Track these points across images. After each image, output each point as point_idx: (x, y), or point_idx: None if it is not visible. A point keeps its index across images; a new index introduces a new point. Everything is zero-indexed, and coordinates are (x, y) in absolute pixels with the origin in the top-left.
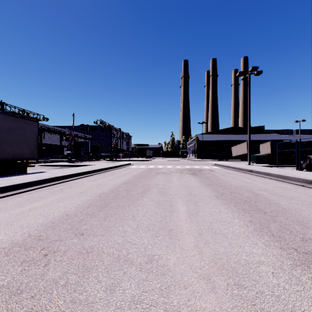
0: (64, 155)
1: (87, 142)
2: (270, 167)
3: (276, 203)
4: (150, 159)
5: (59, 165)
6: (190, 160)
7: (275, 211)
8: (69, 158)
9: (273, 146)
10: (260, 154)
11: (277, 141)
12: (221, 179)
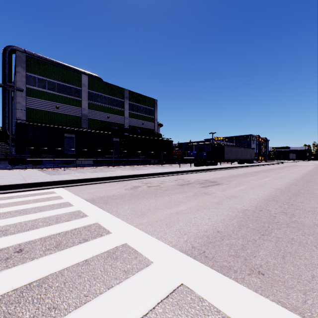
0: None
1: None
2: None
3: None
4: (294, 161)
5: None
6: None
7: None
8: None
9: None
10: None
11: None
12: None
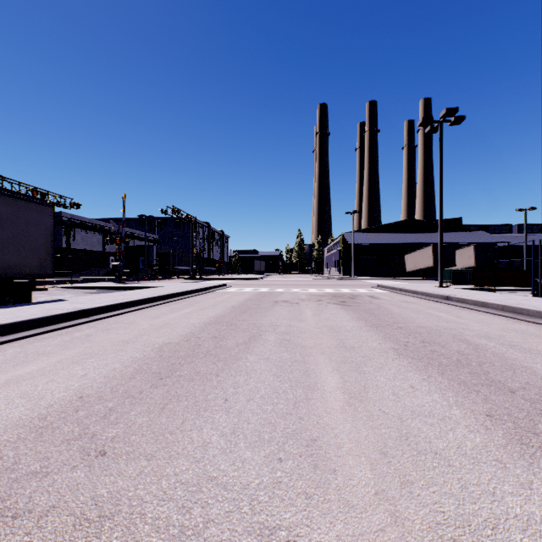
0: (110, 270)
1: (151, 247)
2: (480, 291)
3: (524, 367)
4: (262, 277)
5: (97, 286)
6: (331, 278)
7: (531, 387)
8: (117, 274)
9: (480, 253)
10: (455, 267)
11: (487, 245)
12: (395, 314)
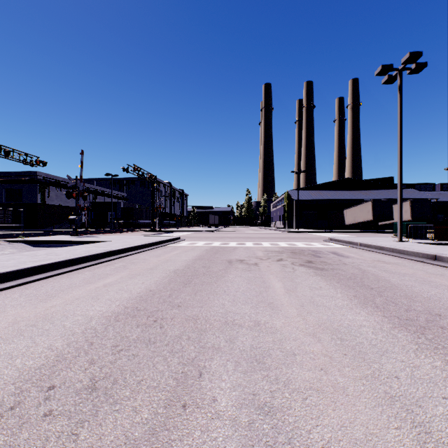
0: (81, 223)
1: (119, 203)
2: (445, 246)
3: None
4: (216, 229)
5: (46, 240)
6: (278, 231)
7: None
8: (74, 227)
9: (415, 207)
10: (391, 221)
11: (422, 200)
12: (404, 289)
